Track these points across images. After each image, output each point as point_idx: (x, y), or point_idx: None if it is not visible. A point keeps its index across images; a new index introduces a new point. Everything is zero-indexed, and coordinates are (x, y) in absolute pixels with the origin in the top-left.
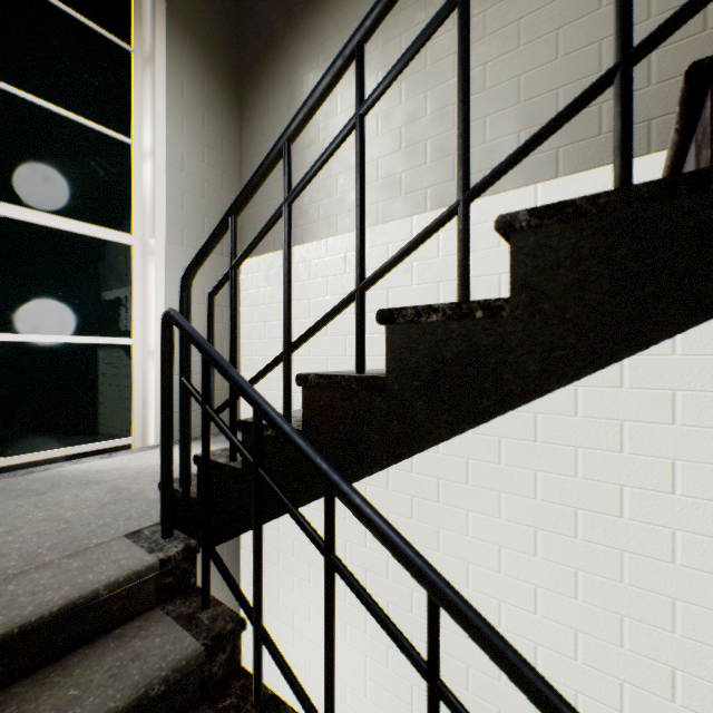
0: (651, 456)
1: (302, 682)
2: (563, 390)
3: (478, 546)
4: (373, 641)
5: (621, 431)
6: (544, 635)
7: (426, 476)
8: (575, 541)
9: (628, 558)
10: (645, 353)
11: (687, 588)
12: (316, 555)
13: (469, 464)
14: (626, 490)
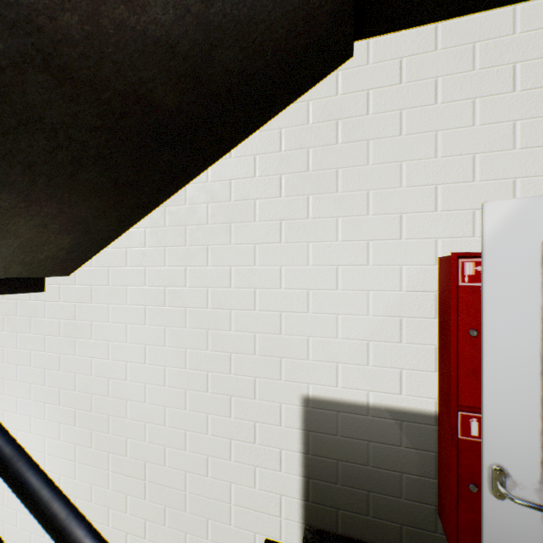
0: (199, 245)
1: None
2: (159, 210)
3: (115, 328)
4: (51, 423)
5: (186, 233)
6: (150, 376)
7: (84, 285)
8: (165, 309)
9: (189, 311)
10: (196, 182)
11: (214, 321)
12: (9, 369)
13: (110, 270)
14: (188, 269)
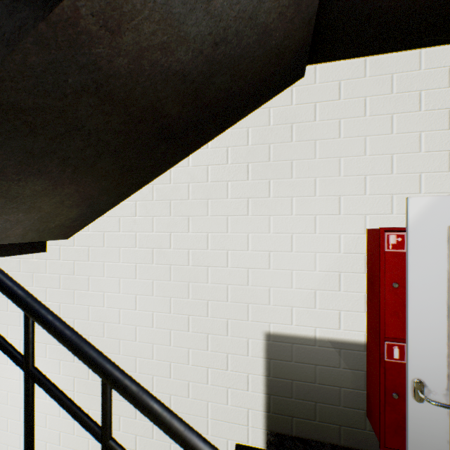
0: (181, 216)
1: (2, 410)
2: (148, 187)
3: (109, 281)
4: (51, 360)
5: (170, 206)
6: (140, 320)
7: (82, 247)
8: (153, 266)
9: (173, 268)
10: (179, 166)
11: (194, 276)
12: (13, 316)
13: (105, 235)
14: (172, 235)
